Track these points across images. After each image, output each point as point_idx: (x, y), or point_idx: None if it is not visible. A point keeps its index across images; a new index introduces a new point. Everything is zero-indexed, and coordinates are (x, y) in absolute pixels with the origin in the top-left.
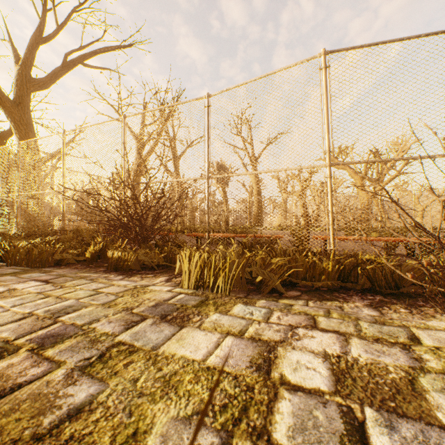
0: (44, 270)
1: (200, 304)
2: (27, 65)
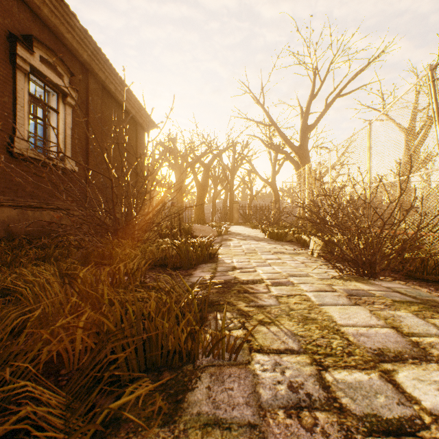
0: (276, 241)
1: (292, 254)
2: (305, 119)
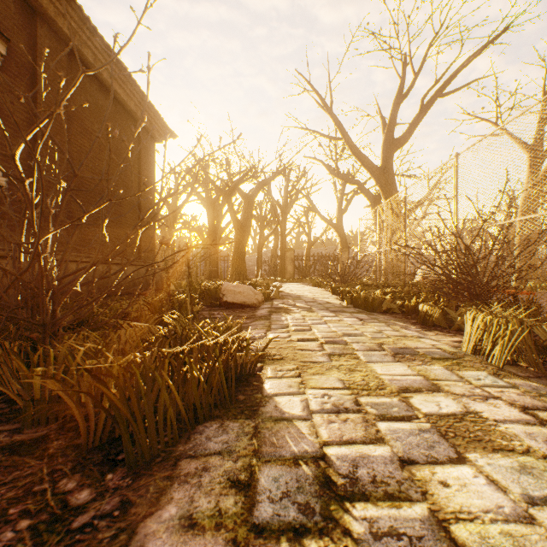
0: (369, 314)
1: (441, 358)
2: (390, 130)
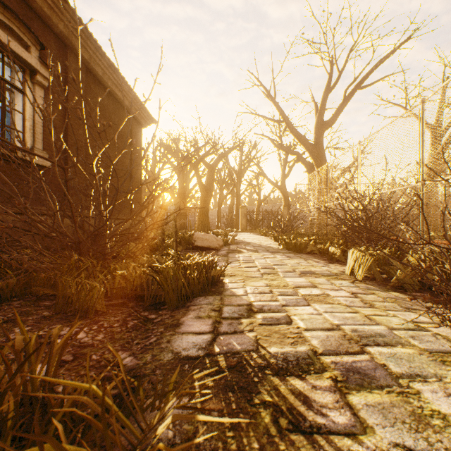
0: (296, 254)
1: (327, 276)
2: (320, 115)
